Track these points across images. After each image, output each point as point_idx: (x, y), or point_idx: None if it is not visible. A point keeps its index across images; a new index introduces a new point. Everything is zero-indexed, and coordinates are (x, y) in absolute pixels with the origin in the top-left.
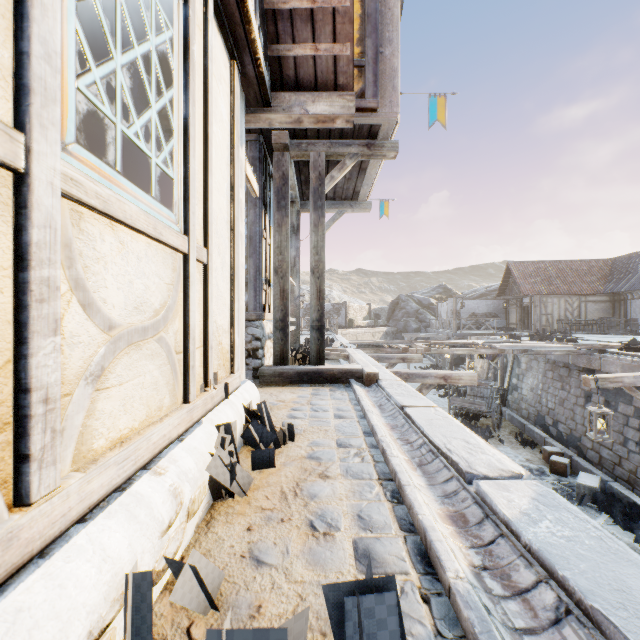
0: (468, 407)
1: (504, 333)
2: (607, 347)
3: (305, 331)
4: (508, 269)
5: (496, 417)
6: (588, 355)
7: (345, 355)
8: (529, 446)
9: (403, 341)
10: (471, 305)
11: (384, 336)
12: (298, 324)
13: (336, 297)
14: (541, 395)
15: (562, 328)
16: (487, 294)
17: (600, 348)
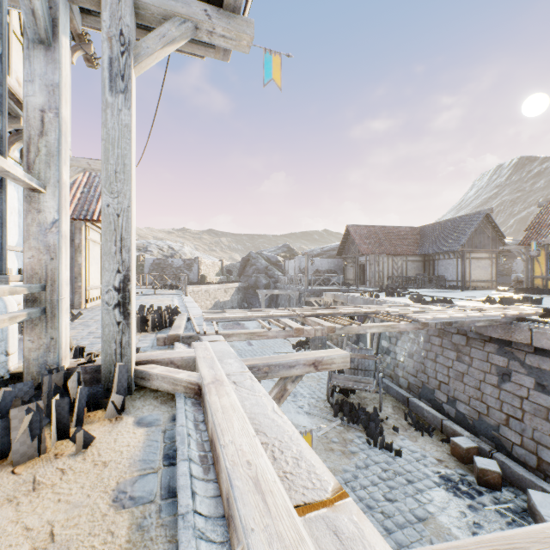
0: (353, 387)
1: (348, 288)
2: (530, 314)
3: (149, 289)
4: (347, 231)
5: (381, 394)
6: (507, 324)
7: (192, 384)
8: (427, 433)
9: (284, 311)
10: (315, 262)
11: (237, 292)
12: (54, 301)
13: (188, 253)
14: (426, 364)
15: (392, 283)
16: (323, 254)
17: (524, 315)
